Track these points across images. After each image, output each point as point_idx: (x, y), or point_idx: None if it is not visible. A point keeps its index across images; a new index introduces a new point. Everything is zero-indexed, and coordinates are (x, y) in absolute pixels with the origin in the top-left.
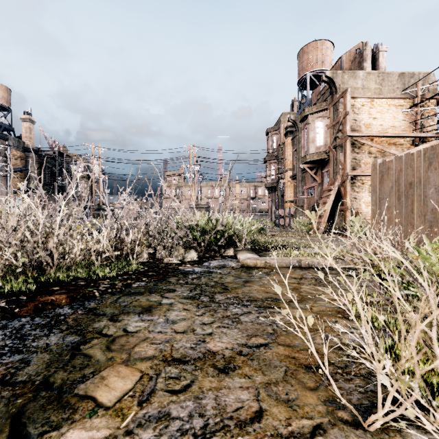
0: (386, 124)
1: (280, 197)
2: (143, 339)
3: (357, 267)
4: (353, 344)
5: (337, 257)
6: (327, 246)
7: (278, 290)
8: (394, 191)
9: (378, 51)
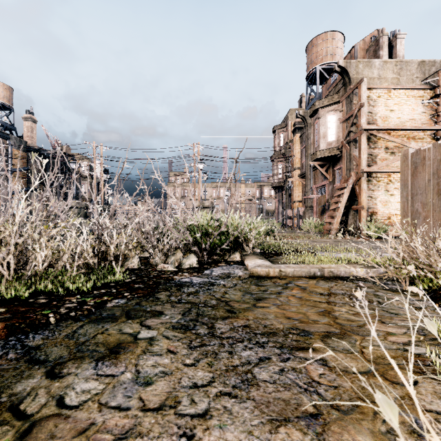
0: (404, 117)
1: (288, 196)
2: (81, 428)
3: None
4: None
5: (369, 265)
6: (346, 249)
7: (387, 412)
8: (432, 184)
9: (395, 38)
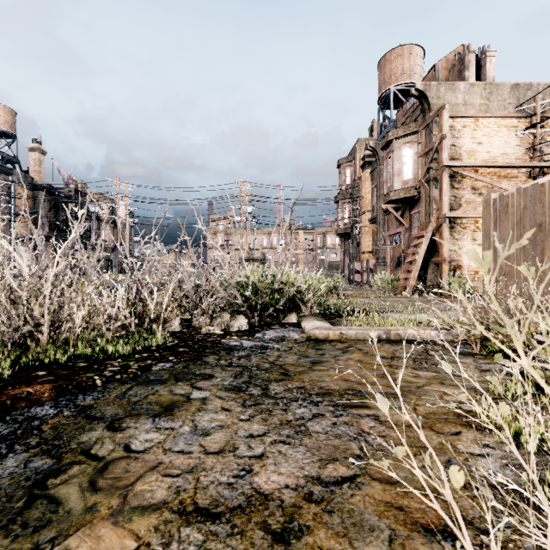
0: (495, 151)
1: (356, 246)
2: (152, 465)
3: (545, 365)
4: (523, 506)
5: (440, 327)
6: (421, 310)
7: (382, 405)
8: (516, 235)
9: (484, 55)
